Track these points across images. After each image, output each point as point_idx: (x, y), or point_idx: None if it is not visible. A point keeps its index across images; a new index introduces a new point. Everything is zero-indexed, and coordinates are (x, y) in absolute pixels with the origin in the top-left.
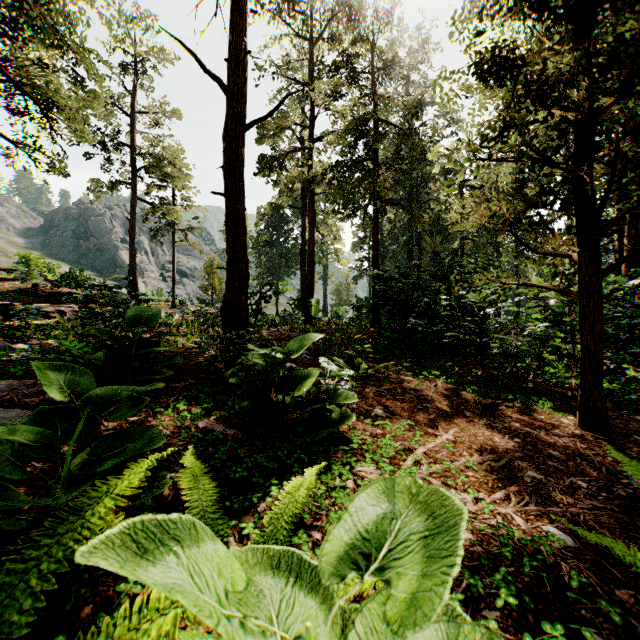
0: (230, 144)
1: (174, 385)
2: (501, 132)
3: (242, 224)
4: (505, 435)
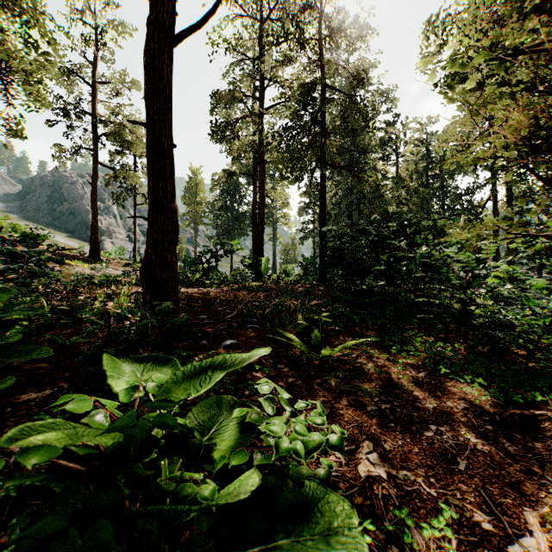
0: (151, 57)
1: (27, 397)
2: None
3: (168, 162)
4: None
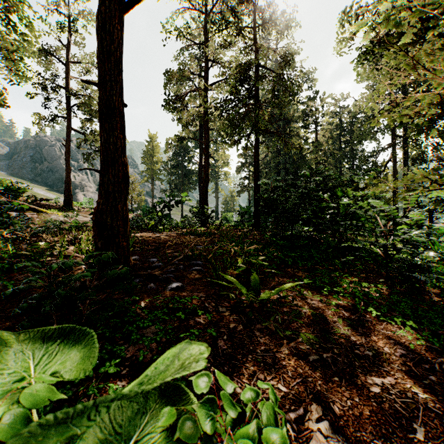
0: (102, 21)
1: None
2: None
3: (118, 119)
4: None
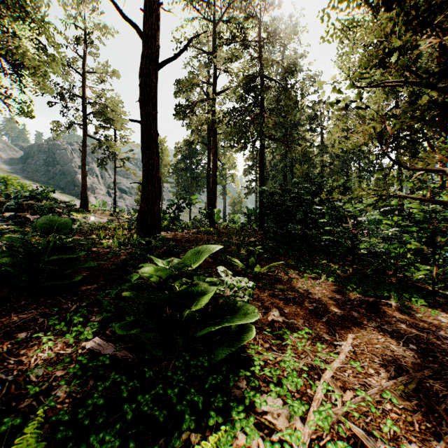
0: (144, 79)
1: (86, 287)
2: (383, 58)
3: (155, 146)
4: (399, 341)
